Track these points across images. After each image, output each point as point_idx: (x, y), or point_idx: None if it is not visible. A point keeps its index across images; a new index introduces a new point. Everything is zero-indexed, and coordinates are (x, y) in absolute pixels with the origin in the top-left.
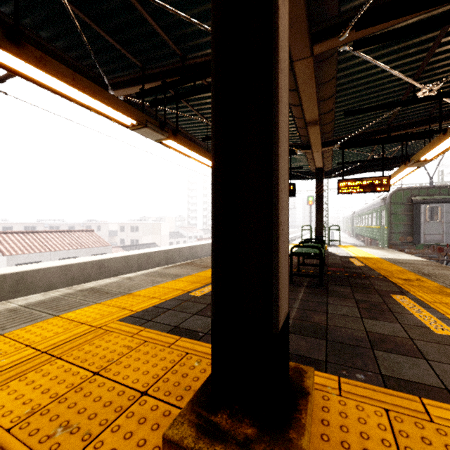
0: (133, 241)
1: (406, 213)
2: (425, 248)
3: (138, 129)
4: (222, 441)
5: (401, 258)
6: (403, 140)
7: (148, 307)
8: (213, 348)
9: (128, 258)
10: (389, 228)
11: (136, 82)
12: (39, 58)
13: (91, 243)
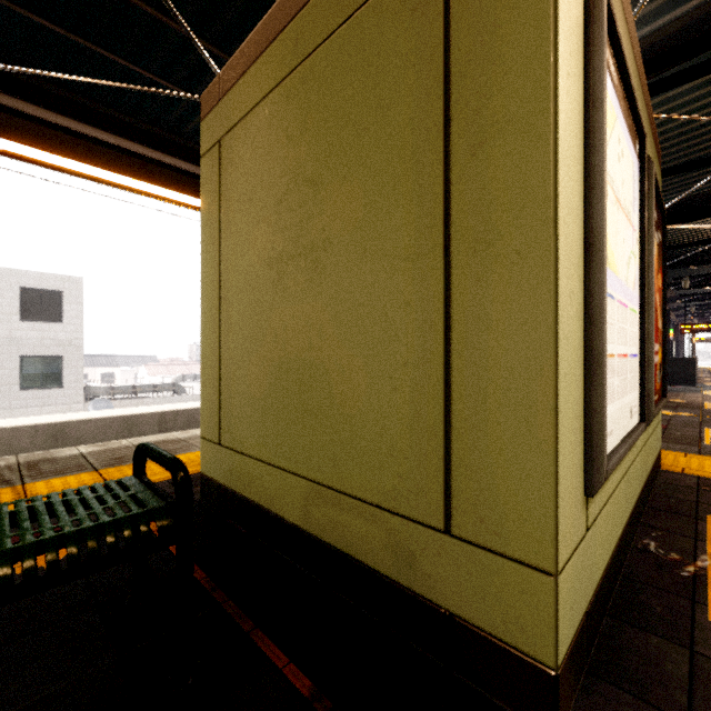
0: None
1: None
2: None
3: None
4: None
5: None
6: None
7: None
8: None
9: None
10: None
11: None
12: None
13: None
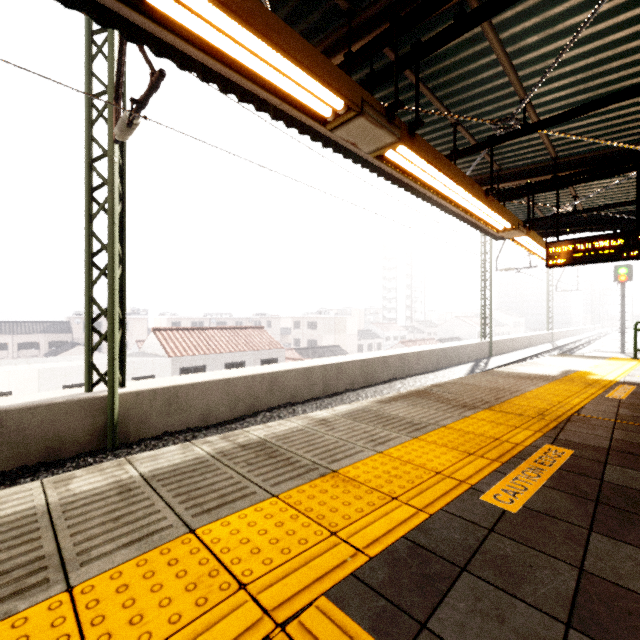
0: (311, 342)
1: None
2: None
3: (344, 125)
4: None
5: None
6: None
7: (394, 540)
8: None
9: (309, 371)
10: None
11: (333, 52)
12: None
13: (260, 344)
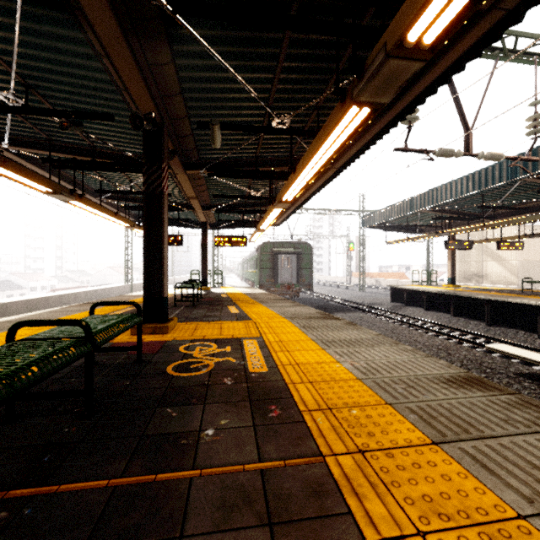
0: None
1: (270, 261)
2: (281, 287)
3: (51, 194)
4: (149, 325)
5: (254, 292)
6: (254, 213)
7: None
8: (144, 306)
9: None
10: (259, 272)
11: (38, 146)
12: (3, 162)
13: None
